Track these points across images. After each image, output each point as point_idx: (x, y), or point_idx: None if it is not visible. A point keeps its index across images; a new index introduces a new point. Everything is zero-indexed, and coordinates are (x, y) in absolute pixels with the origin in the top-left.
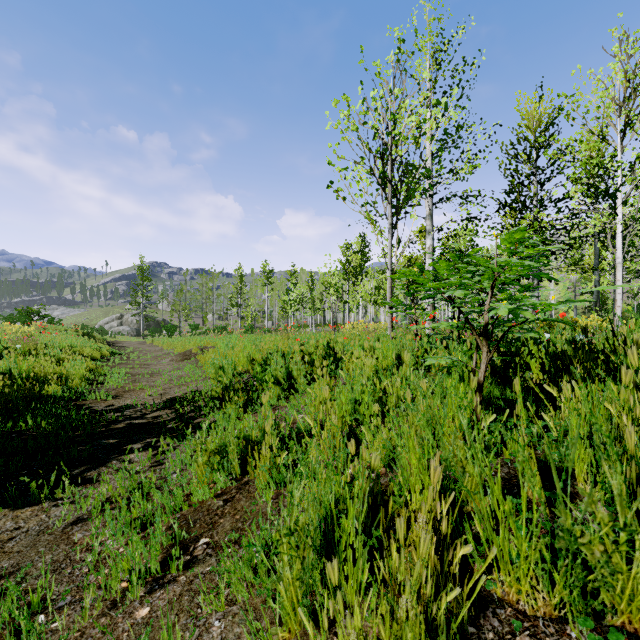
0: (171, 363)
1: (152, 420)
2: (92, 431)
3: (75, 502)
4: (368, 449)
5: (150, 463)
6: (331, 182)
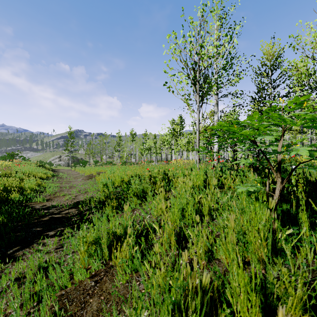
0: (82, 181)
1: (64, 215)
2: (29, 222)
3: (1, 277)
4: (192, 244)
5: (56, 246)
6: (166, 82)
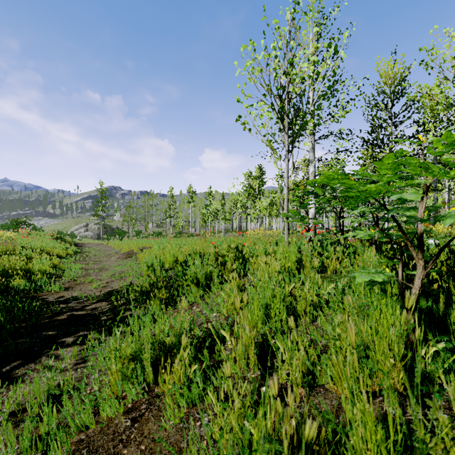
0: (117, 260)
1: (90, 312)
2: (37, 322)
3: None
4: (282, 360)
5: (75, 360)
6: (239, 116)
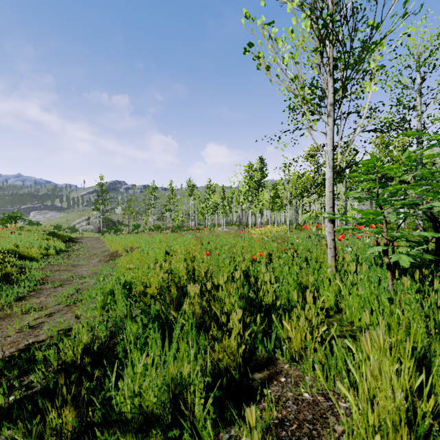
0: (97, 264)
1: None
2: None
3: None
4: None
5: None
6: (249, 44)
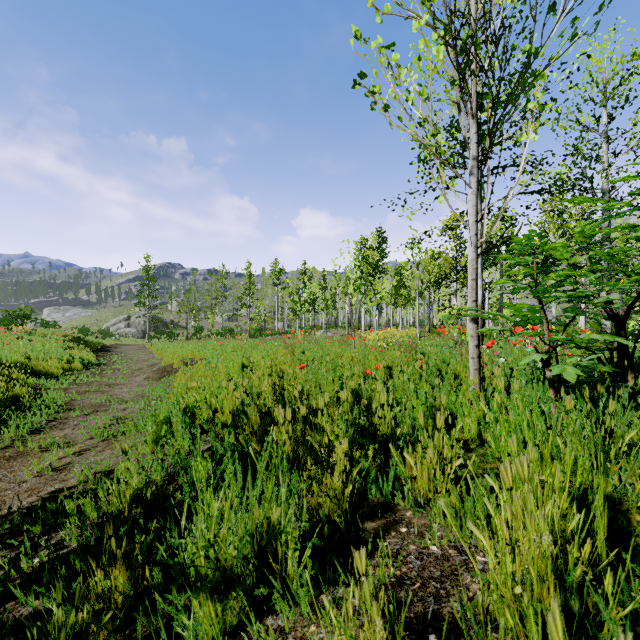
0: (143, 383)
1: None
2: None
3: None
4: None
5: None
6: (360, 75)
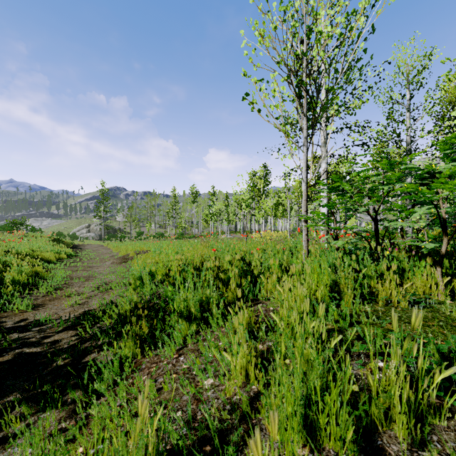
0: (111, 265)
1: (47, 348)
2: None
3: None
4: None
5: None
6: (246, 94)
